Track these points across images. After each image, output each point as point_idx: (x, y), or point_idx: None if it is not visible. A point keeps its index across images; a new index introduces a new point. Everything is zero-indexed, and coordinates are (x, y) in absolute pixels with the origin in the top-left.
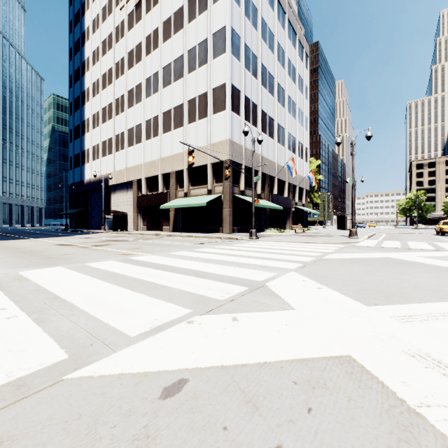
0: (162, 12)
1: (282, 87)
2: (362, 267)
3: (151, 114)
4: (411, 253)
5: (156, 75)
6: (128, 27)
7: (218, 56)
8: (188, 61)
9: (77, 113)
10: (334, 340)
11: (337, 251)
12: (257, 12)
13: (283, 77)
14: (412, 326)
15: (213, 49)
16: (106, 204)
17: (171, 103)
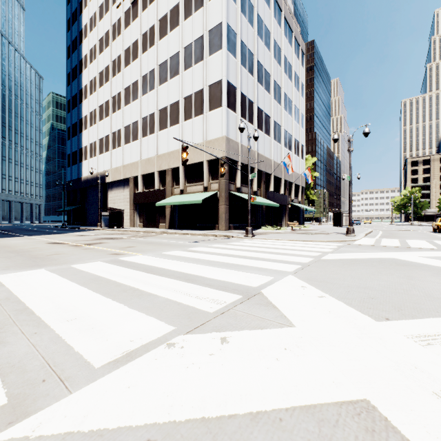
0: (158, 10)
1: (278, 85)
2: (364, 269)
3: (147, 111)
4: (413, 253)
5: (152, 72)
6: (125, 25)
7: (214, 52)
8: (184, 58)
9: (74, 111)
10: (346, 374)
11: (336, 250)
12: (254, 9)
13: (280, 74)
14: (437, 351)
15: (209, 46)
16: (103, 201)
17: (167, 101)
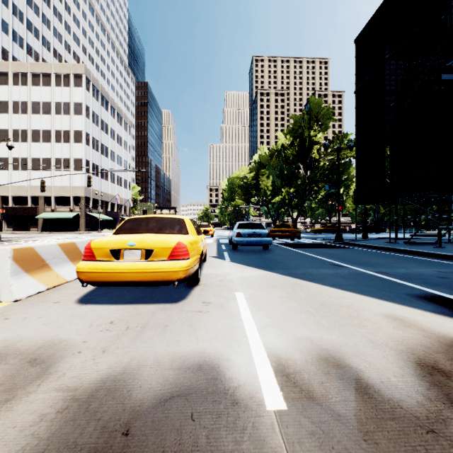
0: (31, 95)
1: (113, 151)
2: None
3: (19, 155)
4: None
5: (25, 131)
6: None
7: (78, 143)
8: (55, 136)
9: None
10: None
11: None
12: (99, 117)
13: (114, 145)
14: None
15: (74, 138)
16: None
17: (40, 154)
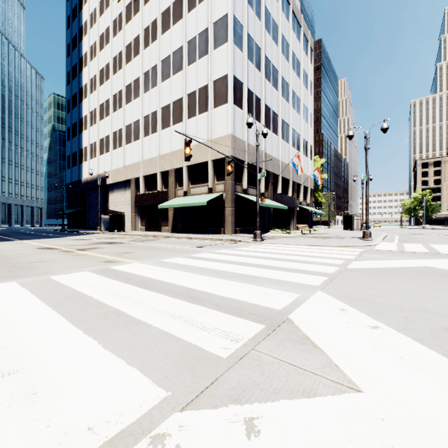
0: (161, 3)
1: (286, 82)
2: (407, 282)
3: (149, 109)
4: None
5: (154, 68)
6: (126, 20)
7: (220, 46)
8: (188, 52)
9: (75, 111)
10: None
11: (359, 257)
12: (261, 1)
13: (288, 71)
14: None
15: (214, 39)
16: (104, 204)
17: (170, 98)
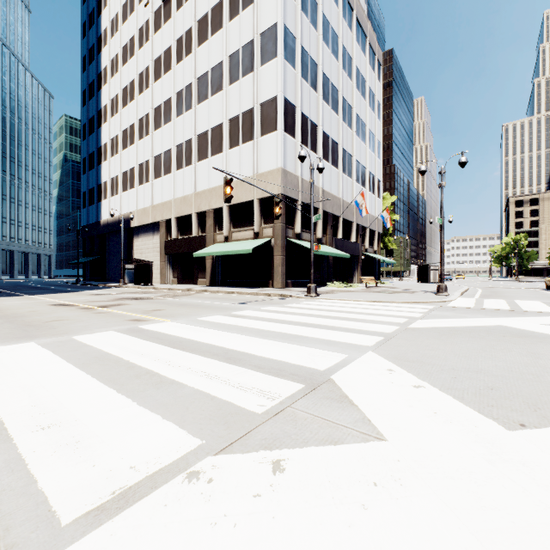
0: (197, 8)
1: (348, 103)
2: (470, 342)
3: (183, 137)
4: (530, 319)
5: (189, 87)
6: (154, 28)
7: (267, 62)
8: (229, 69)
9: (92, 137)
10: (483, 541)
11: (427, 315)
12: (317, 6)
13: (350, 90)
14: None
15: (261, 53)
16: (128, 251)
17: (207, 123)
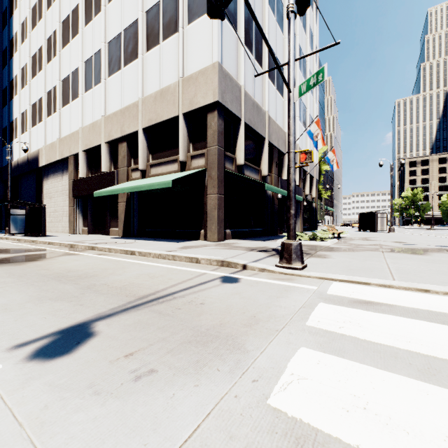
0: None
1: None
2: None
3: (92, 49)
4: None
5: None
6: None
7: None
8: None
9: (5, 71)
10: None
11: None
12: None
13: None
14: None
15: None
16: (36, 195)
17: (120, 24)
